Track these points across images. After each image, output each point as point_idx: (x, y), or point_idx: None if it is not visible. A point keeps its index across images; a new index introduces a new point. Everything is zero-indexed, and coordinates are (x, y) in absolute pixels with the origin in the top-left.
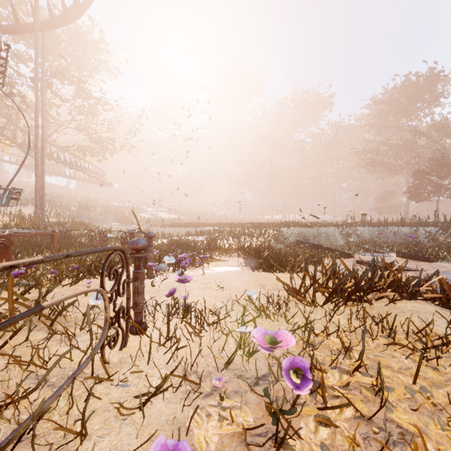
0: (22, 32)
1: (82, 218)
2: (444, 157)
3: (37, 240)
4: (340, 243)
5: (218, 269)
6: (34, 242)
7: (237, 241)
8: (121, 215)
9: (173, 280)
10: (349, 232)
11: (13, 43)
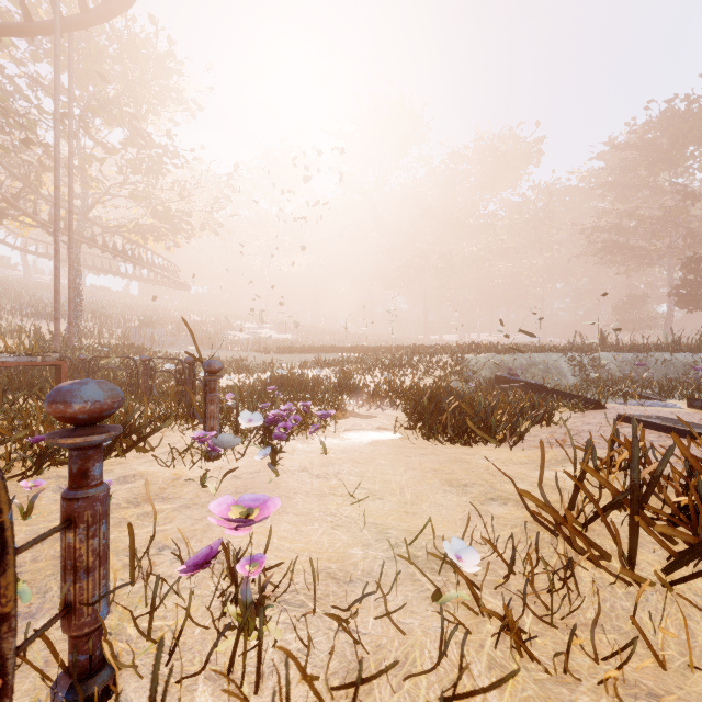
0: (34, 34)
1: (141, 339)
2: None
3: (42, 375)
4: (569, 381)
5: (355, 436)
6: (35, 377)
7: (391, 377)
8: (202, 334)
9: (257, 466)
10: (583, 361)
11: (32, 63)
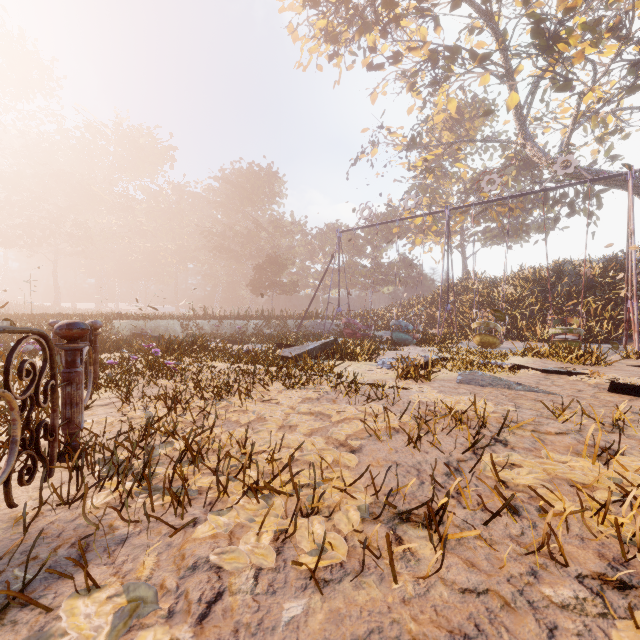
0: None
1: None
2: (277, 256)
3: None
4: (180, 336)
5: None
6: None
7: None
8: None
9: None
10: (191, 325)
11: None
